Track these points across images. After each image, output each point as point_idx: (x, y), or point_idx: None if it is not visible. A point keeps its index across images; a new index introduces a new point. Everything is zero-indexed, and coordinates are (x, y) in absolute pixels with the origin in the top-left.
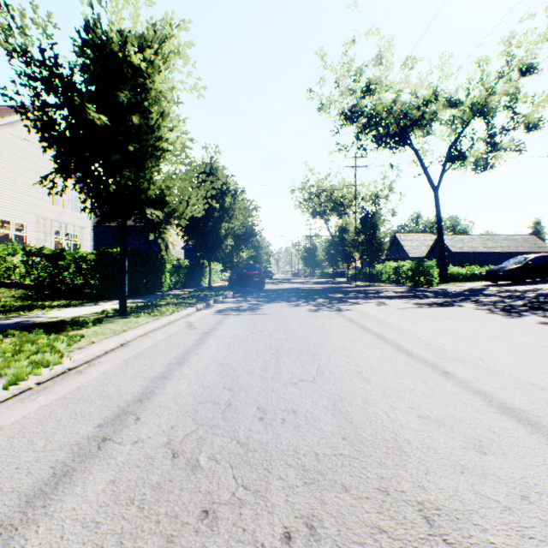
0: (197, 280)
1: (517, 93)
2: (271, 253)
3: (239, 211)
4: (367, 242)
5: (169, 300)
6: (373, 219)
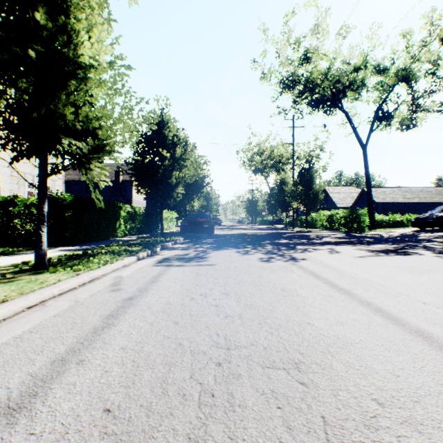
0: (153, 226)
1: (439, 60)
2: (219, 204)
3: (191, 164)
4: (304, 193)
5: (114, 247)
6: (310, 173)
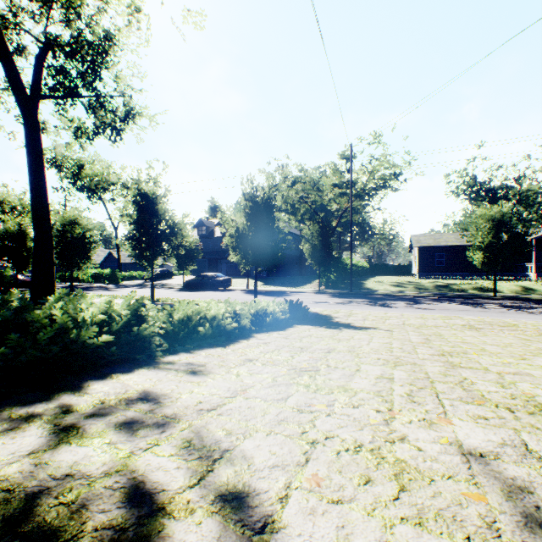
0: None
1: None
2: None
3: None
4: None
5: None
6: None
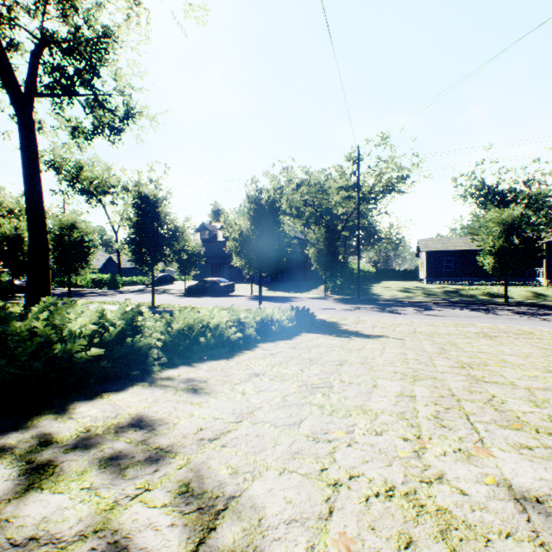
0: None
1: None
2: None
3: None
4: None
5: None
6: None
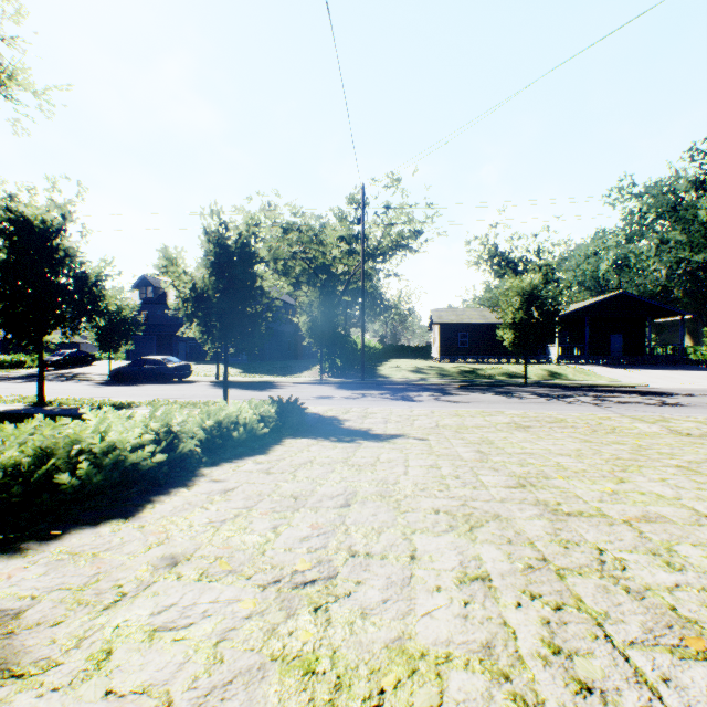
0: None
1: None
2: None
3: None
4: None
5: None
6: None
